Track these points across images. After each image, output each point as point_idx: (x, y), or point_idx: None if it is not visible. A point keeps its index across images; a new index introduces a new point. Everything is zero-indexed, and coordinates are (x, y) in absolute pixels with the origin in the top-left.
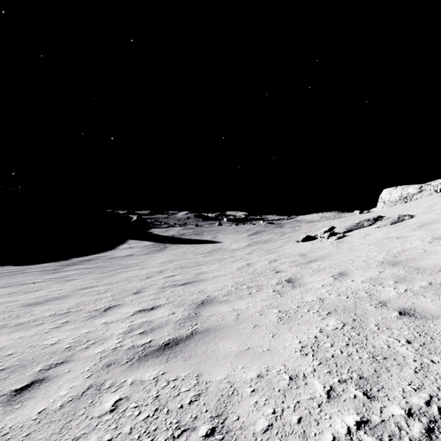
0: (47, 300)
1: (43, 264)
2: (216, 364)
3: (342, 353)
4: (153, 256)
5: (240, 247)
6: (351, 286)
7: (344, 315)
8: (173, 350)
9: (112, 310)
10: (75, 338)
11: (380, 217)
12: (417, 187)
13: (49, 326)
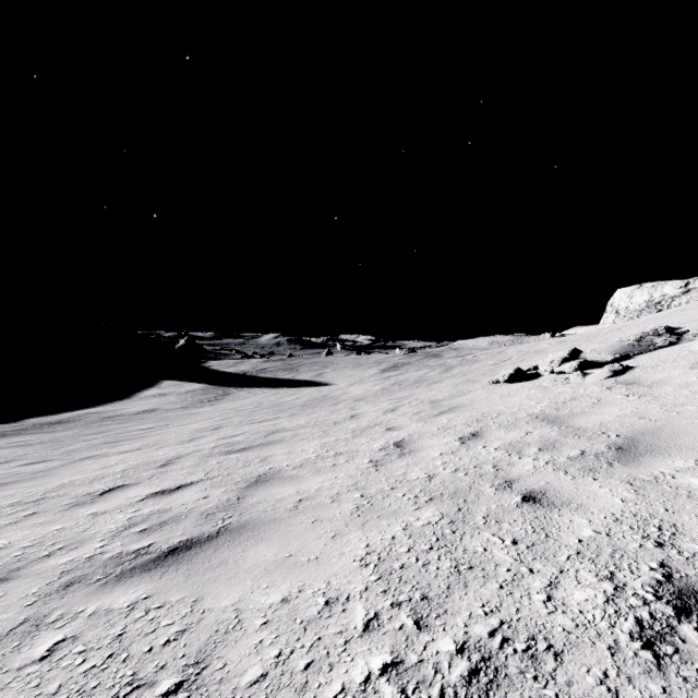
0: None
1: None
2: None
3: None
4: (193, 413)
5: (367, 394)
6: None
7: None
8: None
9: None
10: None
11: (672, 329)
12: (681, 283)
13: None
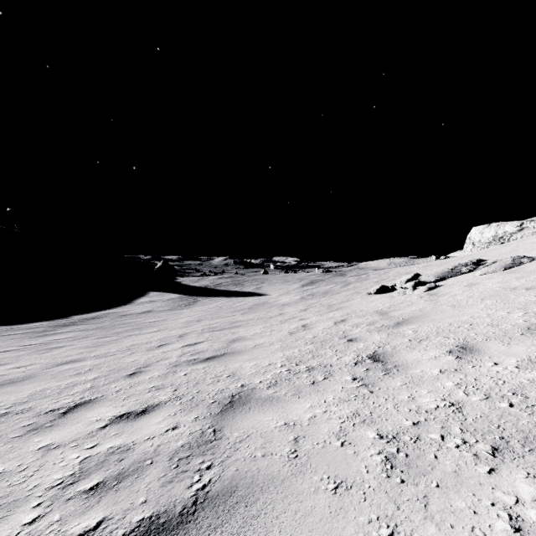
0: None
1: (33, 323)
2: None
3: None
4: (178, 313)
5: (291, 301)
6: (501, 377)
7: None
8: None
9: (77, 412)
10: None
11: (481, 261)
12: (517, 224)
13: None
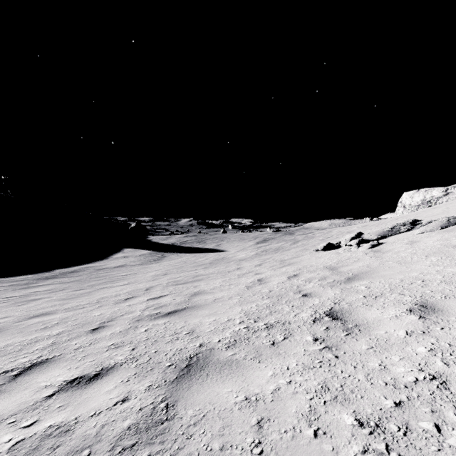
0: None
1: (19, 276)
2: None
3: None
4: (147, 267)
5: (247, 257)
6: None
7: None
8: None
9: (29, 375)
10: None
11: (416, 221)
12: (443, 189)
13: None
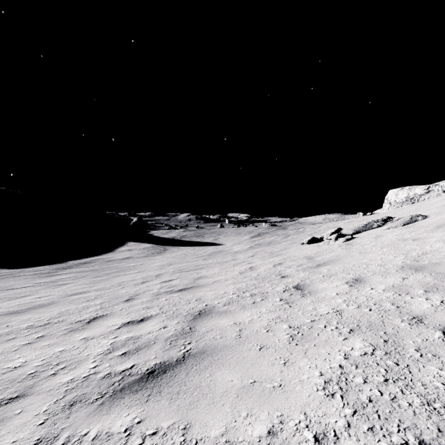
0: (31, 307)
1: (38, 267)
2: (211, 408)
3: (382, 394)
4: (152, 259)
5: (242, 250)
6: (371, 296)
7: (371, 335)
8: (157, 381)
9: (97, 321)
10: (45, 360)
11: (389, 218)
12: (425, 187)
13: (21, 342)
